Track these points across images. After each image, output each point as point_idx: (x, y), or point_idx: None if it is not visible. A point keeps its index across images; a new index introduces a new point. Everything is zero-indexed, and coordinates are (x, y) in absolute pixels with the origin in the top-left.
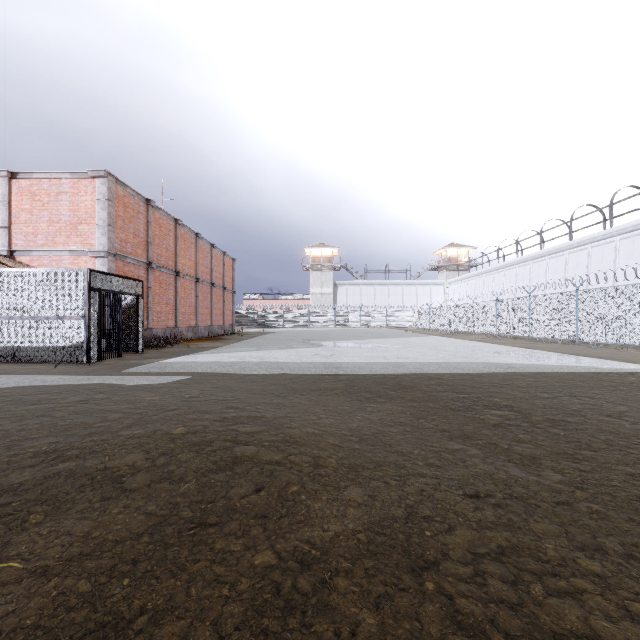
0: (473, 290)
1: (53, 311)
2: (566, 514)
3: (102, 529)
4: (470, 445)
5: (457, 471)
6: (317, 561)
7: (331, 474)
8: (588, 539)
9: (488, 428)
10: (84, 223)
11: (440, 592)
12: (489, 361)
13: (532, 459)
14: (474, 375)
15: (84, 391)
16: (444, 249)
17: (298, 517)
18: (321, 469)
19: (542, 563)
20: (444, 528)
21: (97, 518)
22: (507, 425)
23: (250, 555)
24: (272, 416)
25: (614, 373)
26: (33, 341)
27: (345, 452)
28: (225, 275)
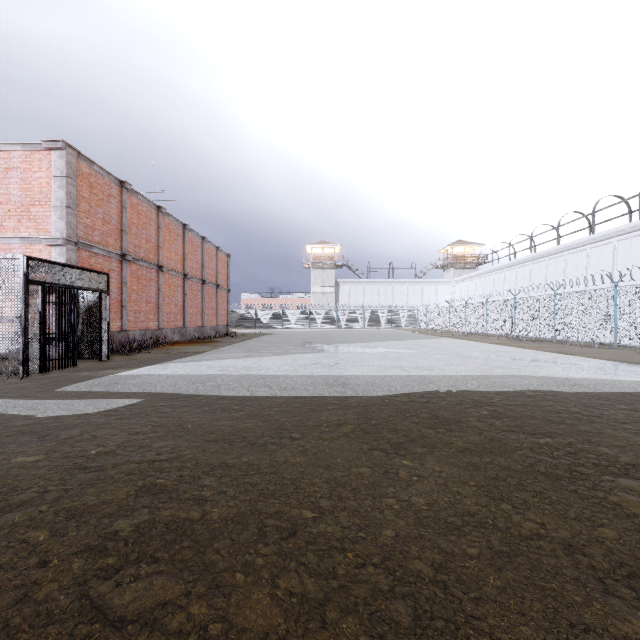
0: (482, 289)
1: None
2: None
3: None
4: None
5: None
6: None
7: None
8: None
9: None
10: (38, 204)
11: None
12: (538, 374)
13: None
14: (535, 398)
15: None
16: (450, 246)
17: None
18: None
19: None
20: None
21: None
22: None
23: None
24: (223, 517)
25: None
26: None
27: None
28: (219, 272)
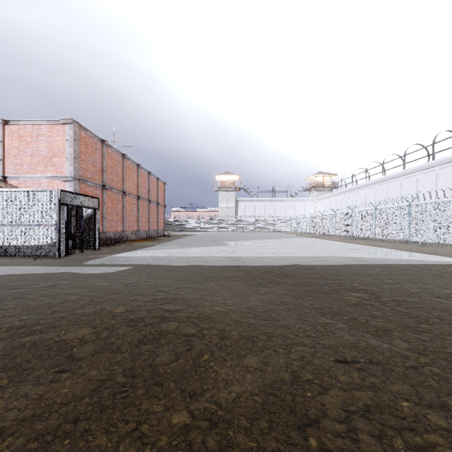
0: (334, 205)
1: (33, 220)
2: (414, 376)
3: (52, 393)
4: (337, 320)
5: (329, 341)
6: (222, 420)
7: (234, 344)
8: (434, 398)
9: (350, 306)
10: (57, 157)
11: (321, 447)
12: (348, 256)
13: (384, 331)
14: (337, 266)
15: (53, 278)
16: (314, 176)
17: (208, 381)
18: (226, 340)
19: (400, 419)
20: (321, 389)
21: (50, 383)
22: (364, 304)
23: (169, 415)
24: (190, 298)
25: (439, 265)
26: (19, 241)
27: (244, 326)
28: (158, 194)
